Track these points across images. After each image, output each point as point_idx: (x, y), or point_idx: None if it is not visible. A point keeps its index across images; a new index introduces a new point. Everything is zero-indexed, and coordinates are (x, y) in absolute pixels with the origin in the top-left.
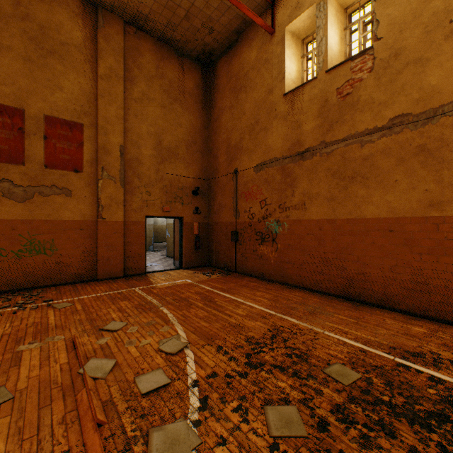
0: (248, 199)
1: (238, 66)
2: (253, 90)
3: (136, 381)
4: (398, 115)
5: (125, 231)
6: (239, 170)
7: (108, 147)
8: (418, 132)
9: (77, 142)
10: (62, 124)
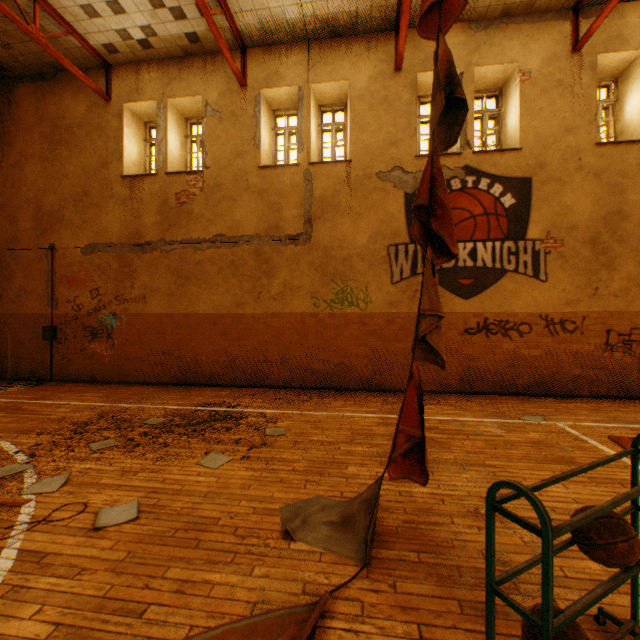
0: (74, 286)
1: (58, 110)
2: (81, 153)
3: None
4: (220, 234)
5: None
6: (59, 247)
7: None
8: (231, 250)
9: None
10: None
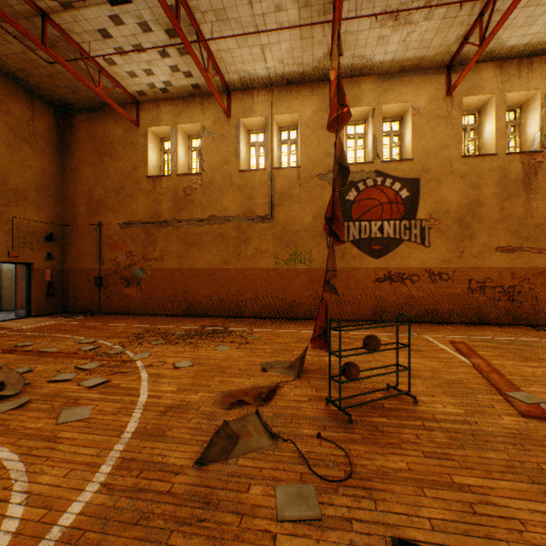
0: (115, 250)
1: (104, 132)
2: (120, 161)
3: (81, 349)
4: (213, 215)
5: None
6: (104, 224)
7: None
8: (220, 226)
9: None
10: None
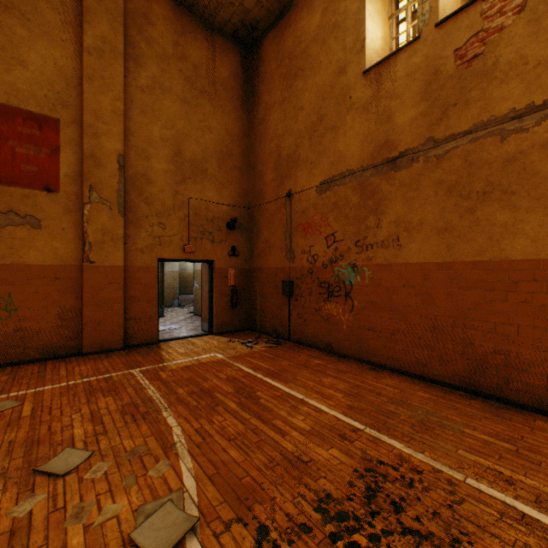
0: (308, 233)
1: (293, 40)
2: (315, 73)
3: None
4: None
5: (127, 280)
6: (294, 193)
7: (99, 156)
8: None
9: (50, 147)
10: (25, 119)
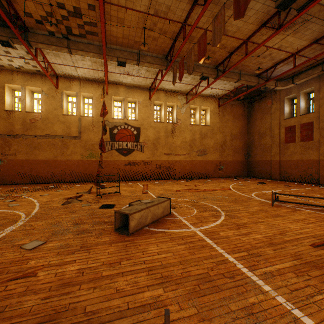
0: None
1: None
2: None
3: None
4: (48, 134)
5: None
6: None
7: None
8: (53, 139)
9: None
10: None
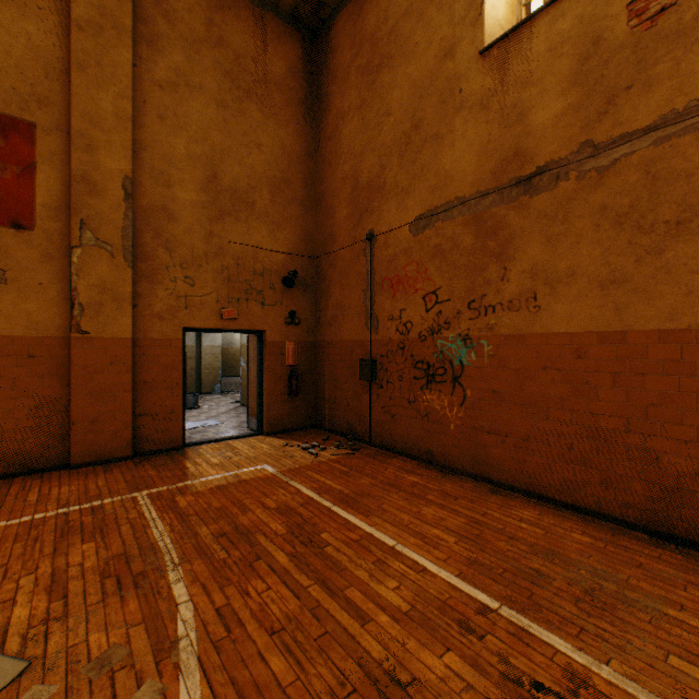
0: (398, 291)
1: (376, 17)
2: (409, 60)
3: None
4: None
5: (137, 359)
6: (378, 234)
7: (96, 178)
8: None
9: (20, 163)
10: None
